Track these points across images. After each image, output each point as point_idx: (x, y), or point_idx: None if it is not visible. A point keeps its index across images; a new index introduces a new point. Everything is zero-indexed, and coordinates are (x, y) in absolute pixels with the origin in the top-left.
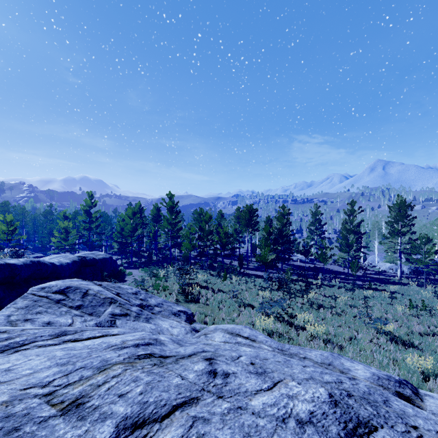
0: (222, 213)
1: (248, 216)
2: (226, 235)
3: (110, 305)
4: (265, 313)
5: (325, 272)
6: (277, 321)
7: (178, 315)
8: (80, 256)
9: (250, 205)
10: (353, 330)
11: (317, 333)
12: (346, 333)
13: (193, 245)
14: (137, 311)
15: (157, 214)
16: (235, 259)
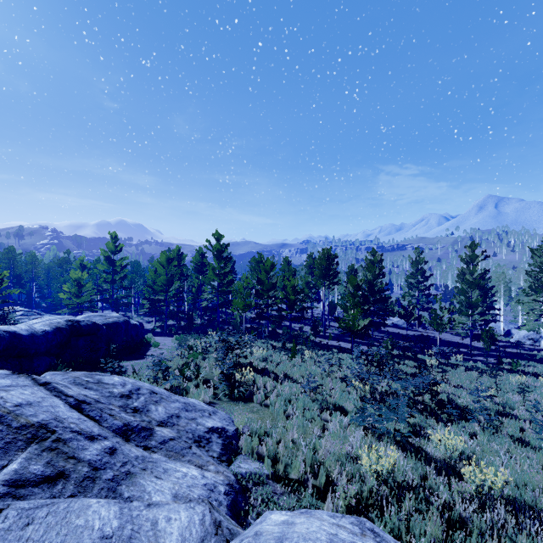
0: (288, 260)
1: (324, 264)
2: (294, 290)
3: (27, 448)
4: (371, 430)
5: (434, 342)
6: (395, 447)
7: (207, 443)
8: (70, 321)
9: (327, 250)
10: (537, 464)
11: (489, 486)
12: (538, 480)
13: (247, 304)
14: (97, 456)
15: (202, 262)
16: (306, 323)
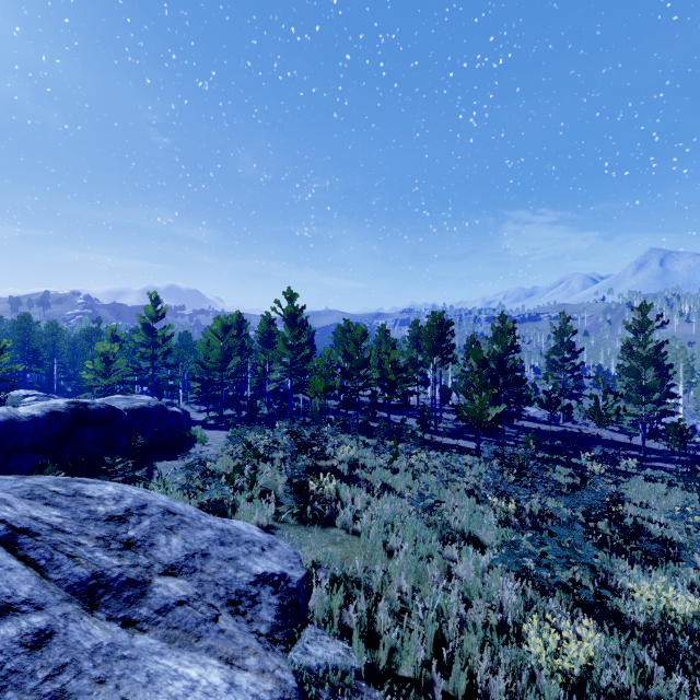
0: (385, 330)
1: (435, 333)
2: (395, 367)
3: None
4: (531, 580)
5: (589, 442)
6: (574, 611)
7: (250, 606)
8: (74, 403)
9: (438, 314)
10: None
11: None
12: None
13: (330, 385)
14: None
15: (269, 332)
16: (409, 415)
